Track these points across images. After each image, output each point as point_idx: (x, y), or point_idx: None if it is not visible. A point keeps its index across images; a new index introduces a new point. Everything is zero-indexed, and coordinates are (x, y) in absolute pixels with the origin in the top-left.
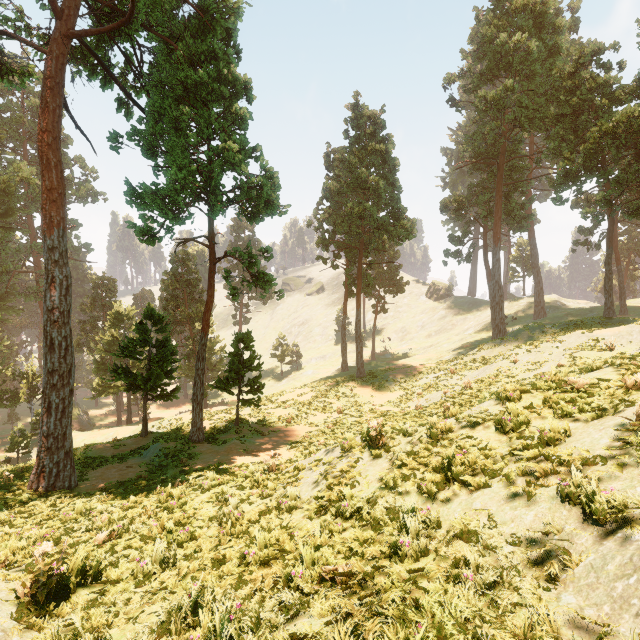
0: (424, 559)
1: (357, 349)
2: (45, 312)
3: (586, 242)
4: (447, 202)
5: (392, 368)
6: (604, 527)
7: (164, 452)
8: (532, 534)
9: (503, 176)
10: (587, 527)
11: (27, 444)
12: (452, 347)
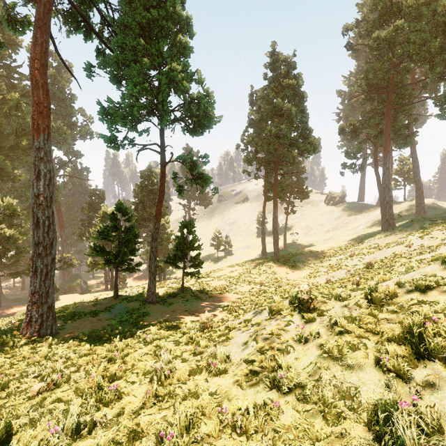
0: None
1: (274, 238)
2: (33, 197)
3: None
4: (344, 126)
5: (301, 253)
6: None
7: (125, 310)
8: None
9: (392, 102)
10: None
11: None
12: (347, 239)
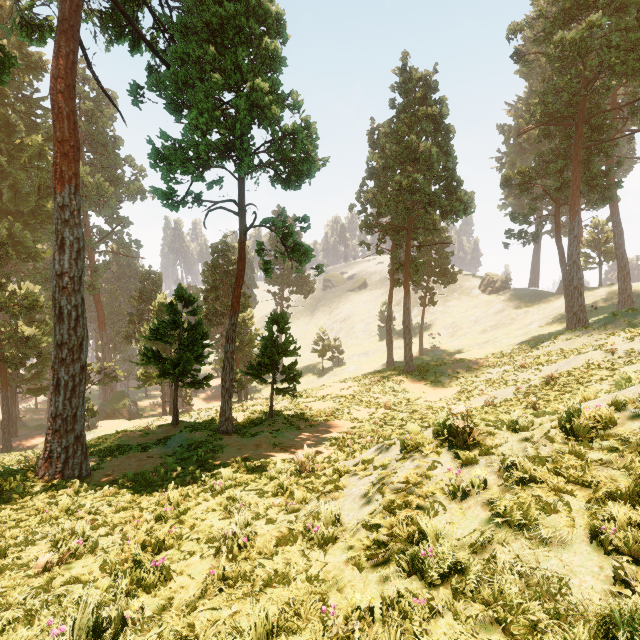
0: None
1: (405, 340)
2: (54, 277)
3: None
4: (510, 175)
5: (445, 363)
6: None
7: (188, 442)
8: None
9: (582, 137)
10: None
11: None
12: (514, 342)
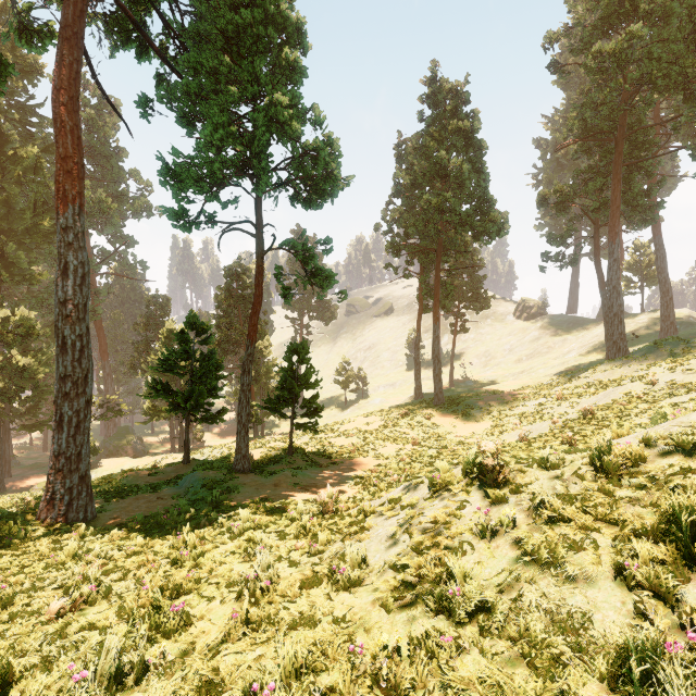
0: None
1: (434, 371)
2: (56, 305)
3: None
4: (546, 193)
5: (477, 395)
6: None
7: (201, 482)
8: None
9: (622, 154)
10: None
11: None
12: (551, 372)
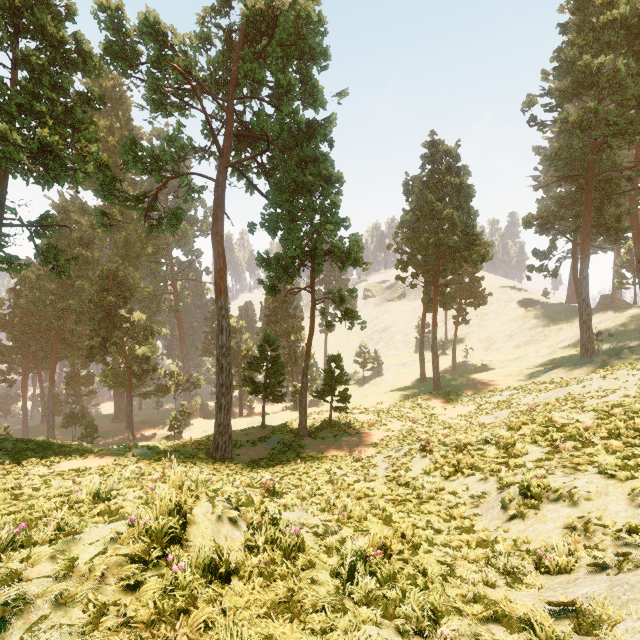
0: (431, 500)
1: (433, 364)
2: (218, 348)
3: None
4: (530, 218)
5: (469, 382)
6: (502, 490)
7: (282, 441)
8: (479, 493)
9: (592, 190)
10: (497, 490)
11: (179, 426)
12: (538, 362)
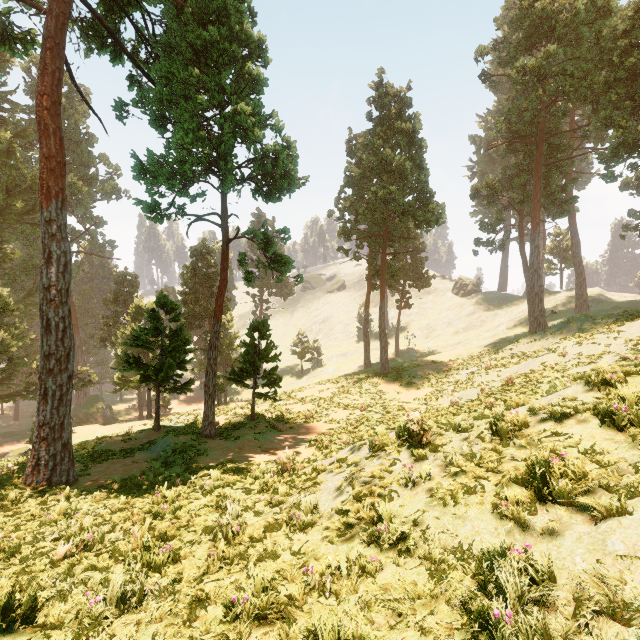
0: None
1: (381, 343)
2: (41, 290)
3: (637, 227)
4: (478, 187)
5: (419, 364)
6: None
7: (172, 447)
8: None
9: (542, 155)
10: None
11: None
12: (483, 343)
